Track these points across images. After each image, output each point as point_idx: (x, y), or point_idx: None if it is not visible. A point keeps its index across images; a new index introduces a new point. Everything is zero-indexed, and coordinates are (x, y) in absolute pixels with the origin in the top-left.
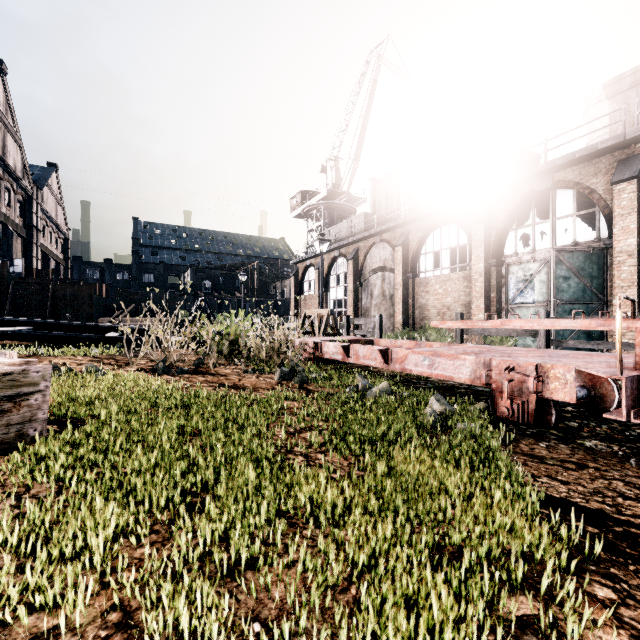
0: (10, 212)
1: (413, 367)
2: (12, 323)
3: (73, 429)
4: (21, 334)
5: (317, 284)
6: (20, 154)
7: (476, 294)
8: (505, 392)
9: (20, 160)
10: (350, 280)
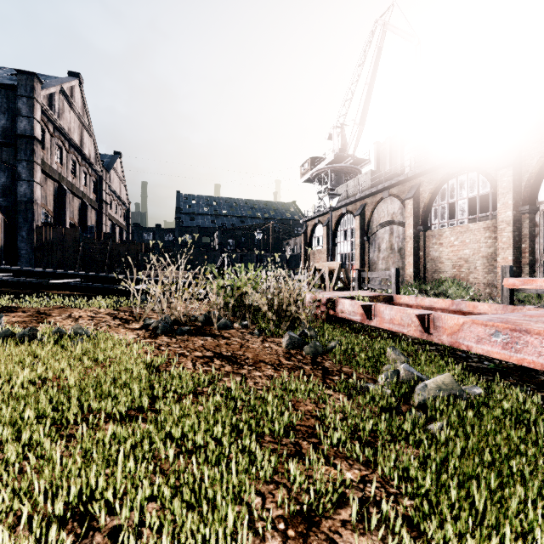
0: (86, 190)
1: (473, 343)
2: (68, 276)
3: None
4: (70, 285)
5: (325, 239)
6: (93, 145)
7: (502, 245)
8: None
9: (93, 150)
10: (357, 235)
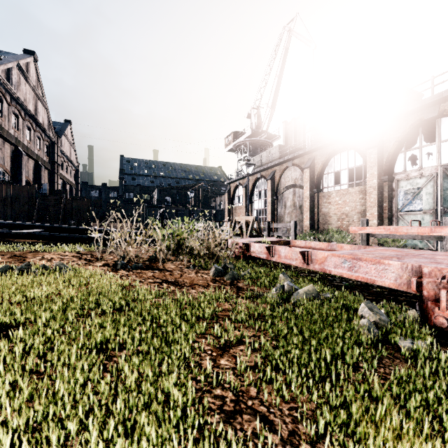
0: (40, 153)
1: (332, 268)
2: (31, 227)
3: (3, 338)
4: (34, 235)
5: (244, 198)
6: (46, 114)
7: (370, 204)
8: (443, 302)
9: (46, 118)
10: (269, 195)
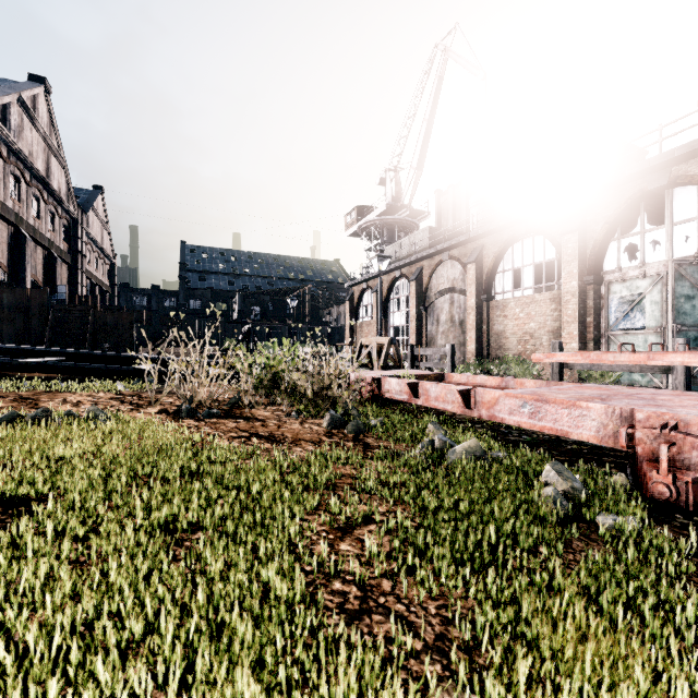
0: (55, 237)
1: (506, 415)
2: (42, 353)
3: (20, 515)
4: (48, 366)
5: (375, 309)
6: (65, 176)
7: (567, 318)
8: (663, 462)
9: (65, 183)
10: (413, 304)
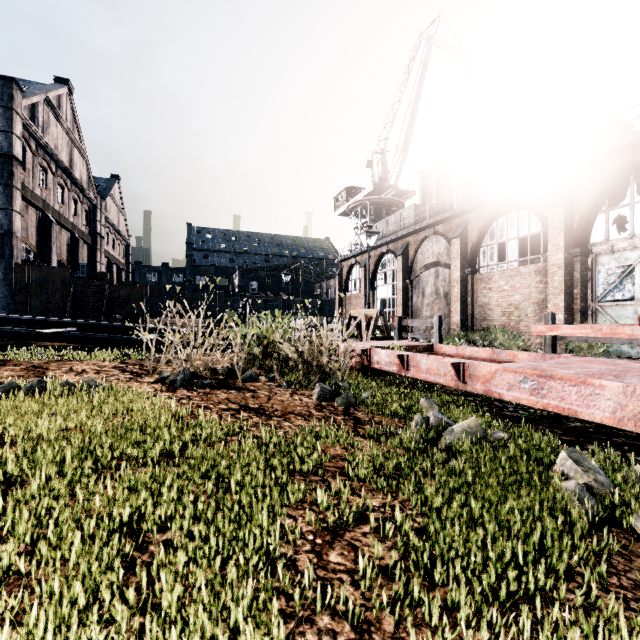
0: (77, 221)
1: (504, 390)
2: (60, 324)
3: None
4: (64, 336)
5: (363, 283)
6: (86, 167)
7: (553, 290)
8: None
9: (86, 172)
10: (399, 278)
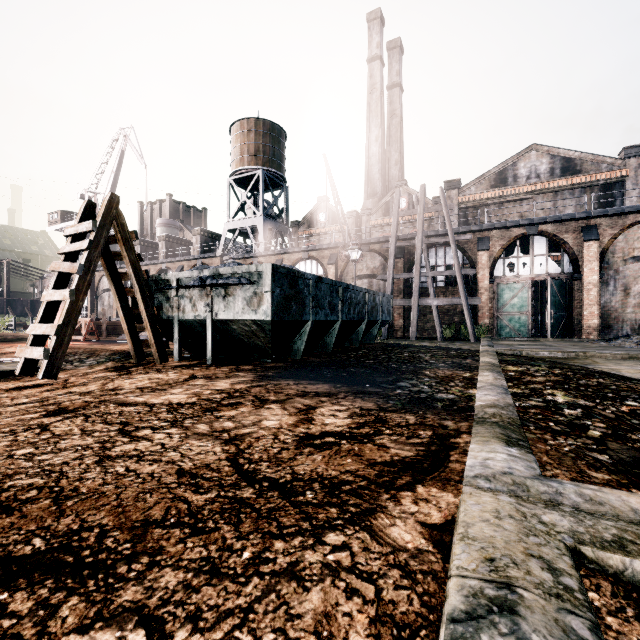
0: None
1: None
2: None
3: None
4: None
5: None
6: None
7: None
8: None
9: None
10: (89, 295)
